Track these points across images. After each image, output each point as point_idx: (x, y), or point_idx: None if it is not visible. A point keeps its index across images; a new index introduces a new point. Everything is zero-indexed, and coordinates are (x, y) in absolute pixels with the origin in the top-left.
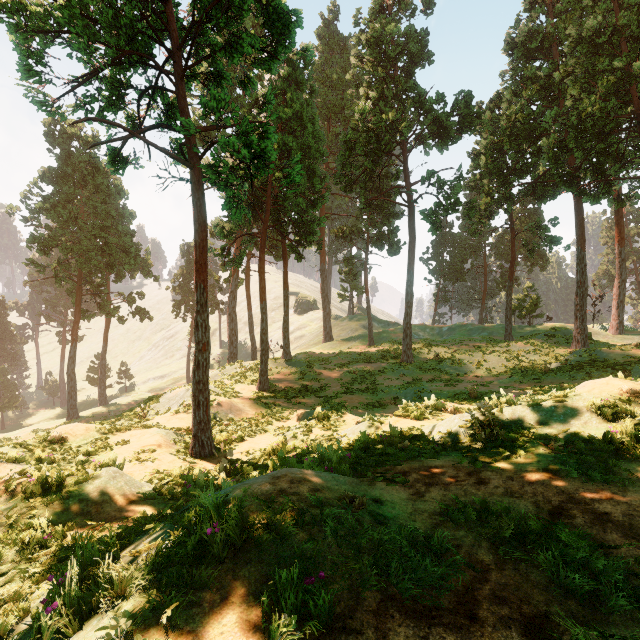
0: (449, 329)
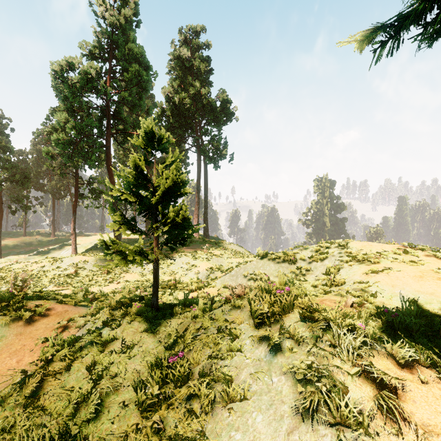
0: None
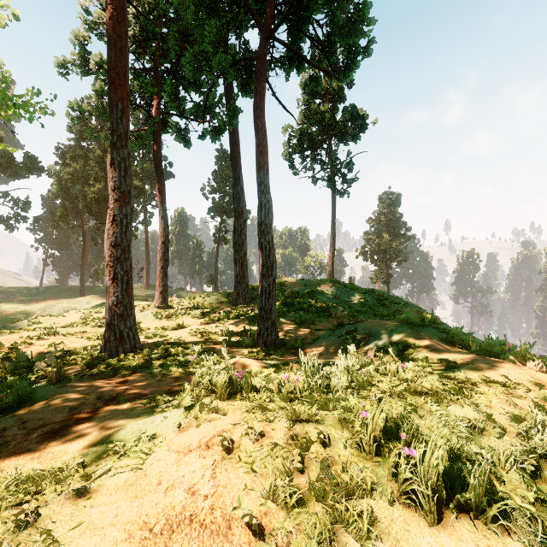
0: (45, 289)
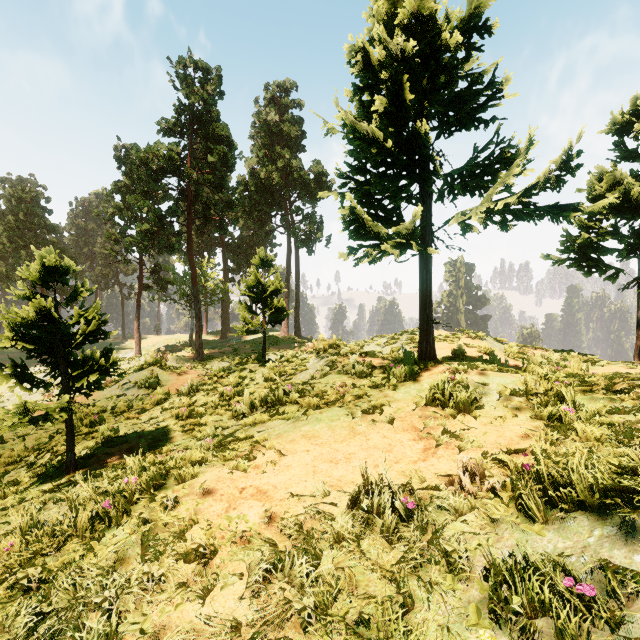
0: None
